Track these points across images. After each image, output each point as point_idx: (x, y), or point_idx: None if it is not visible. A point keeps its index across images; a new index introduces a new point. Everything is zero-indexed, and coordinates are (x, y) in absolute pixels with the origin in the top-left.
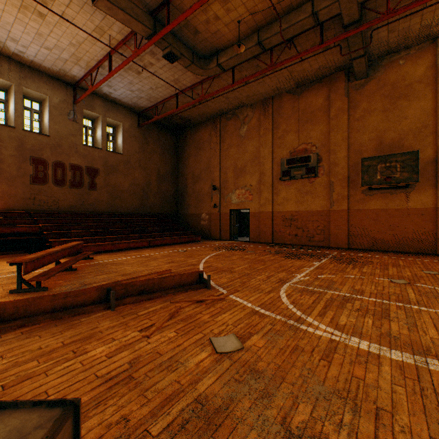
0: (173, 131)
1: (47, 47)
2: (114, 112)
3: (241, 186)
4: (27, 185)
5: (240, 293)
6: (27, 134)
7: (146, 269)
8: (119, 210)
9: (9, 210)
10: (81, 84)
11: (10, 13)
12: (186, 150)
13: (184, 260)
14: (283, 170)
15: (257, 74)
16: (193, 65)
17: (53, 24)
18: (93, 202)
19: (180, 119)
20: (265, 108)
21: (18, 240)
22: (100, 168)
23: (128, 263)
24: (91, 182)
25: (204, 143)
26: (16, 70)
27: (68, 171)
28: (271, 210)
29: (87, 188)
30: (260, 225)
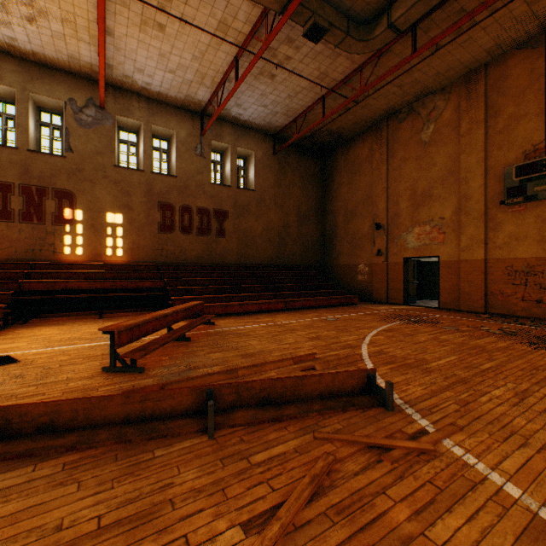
0: (317, 153)
1: (171, 70)
2: (244, 140)
3: (422, 221)
4: (155, 234)
5: (468, 439)
6: (155, 176)
7: (277, 349)
8: (251, 262)
9: (138, 262)
10: (208, 110)
11: (133, 36)
12: (336, 177)
13: (334, 335)
14: (509, 186)
15: (462, 20)
16: (347, 39)
17: (174, 35)
18: (221, 252)
19: (327, 134)
20: (470, 87)
21: (143, 296)
22: (229, 210)
23: (255, 335)
24: (219, 227)
25: (362, 163)
26: (145, 107)
27: (195, 215)
28: (482, 257)
29: (215, 235)
30: (460, 282)
